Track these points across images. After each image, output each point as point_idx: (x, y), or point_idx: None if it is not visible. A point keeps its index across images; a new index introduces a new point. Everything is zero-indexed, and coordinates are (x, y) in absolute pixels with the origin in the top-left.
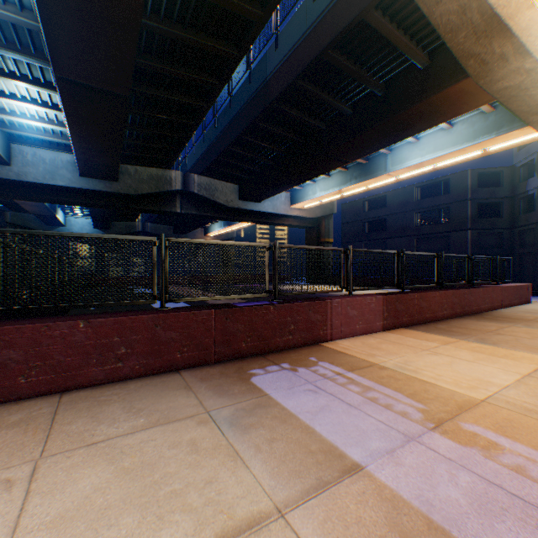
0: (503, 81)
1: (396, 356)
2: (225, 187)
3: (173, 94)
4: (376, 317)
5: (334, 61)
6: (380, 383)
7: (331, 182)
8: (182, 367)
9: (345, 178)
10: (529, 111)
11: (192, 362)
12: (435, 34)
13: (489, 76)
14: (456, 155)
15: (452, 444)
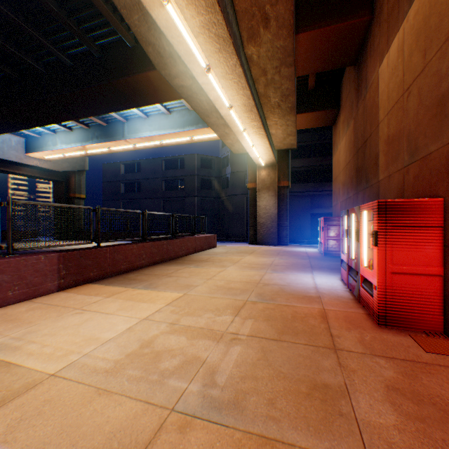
0: (180, 80)
1: (25, 327)
2: None
3: None
4: (48, 277)
5: None
6: None
7: (74, 137)
8: None
9: (88, 136)
10: (204, 113)
11: None
12: None
13: (168, 69)
14: (174, 136)
15: None
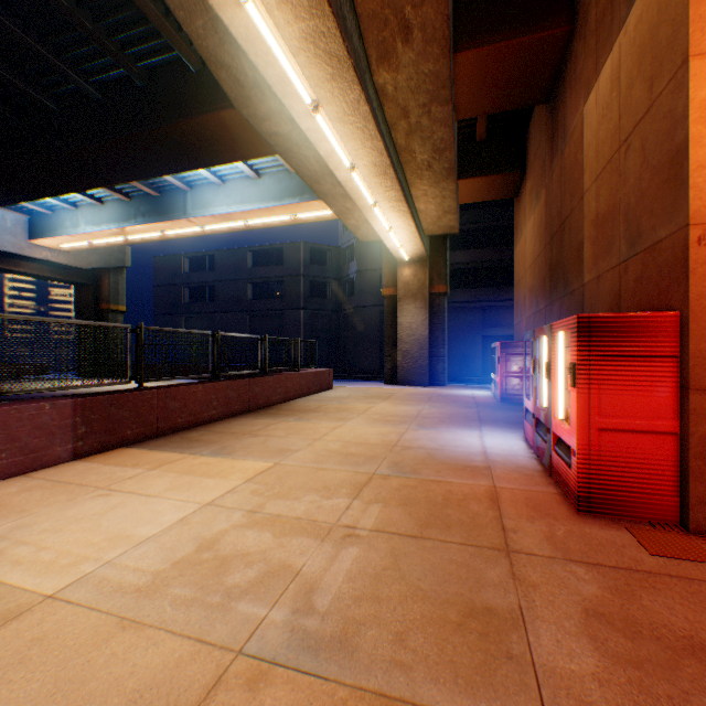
0: (272, 124)
1: (13, 518)
2: None
3: None
4: (57, 438)
5: None
6: None
7: (107, 214)
8: None
9: (130, 212)
10: (312, 177)
11: None
12: None
13: (252, 107)
14: (267, 214)
15: None
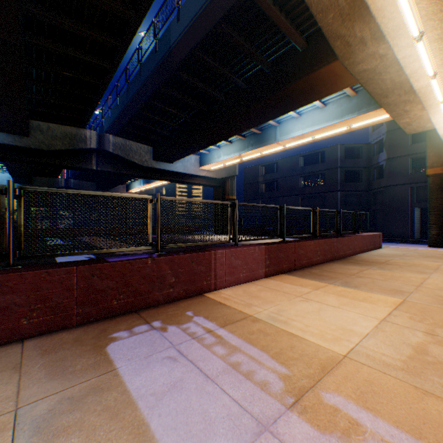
0: (363, 64)
1: (271, 304)
2: (140, 148)
3: (77, 52)
4: (259, 265)
5: (228, 36)
6: (248, 341)
7: (233, 148)
8: (31, 335)
9: (244, 145)
10: (381, 94)
11: (46, 328)
12: (310, 20)
13: (352, 57)
14: (328, 129)
15: (310, 431)
